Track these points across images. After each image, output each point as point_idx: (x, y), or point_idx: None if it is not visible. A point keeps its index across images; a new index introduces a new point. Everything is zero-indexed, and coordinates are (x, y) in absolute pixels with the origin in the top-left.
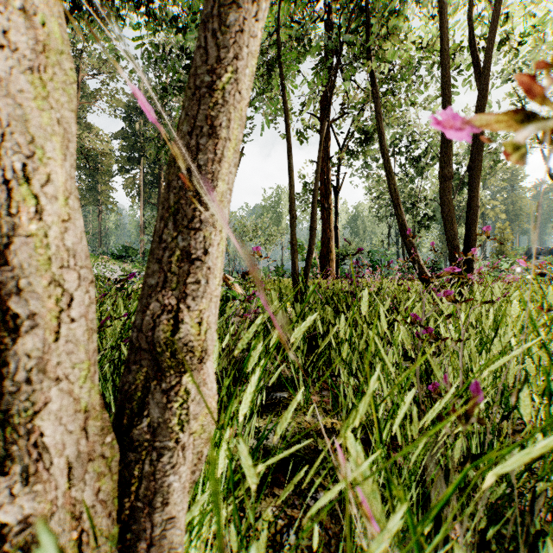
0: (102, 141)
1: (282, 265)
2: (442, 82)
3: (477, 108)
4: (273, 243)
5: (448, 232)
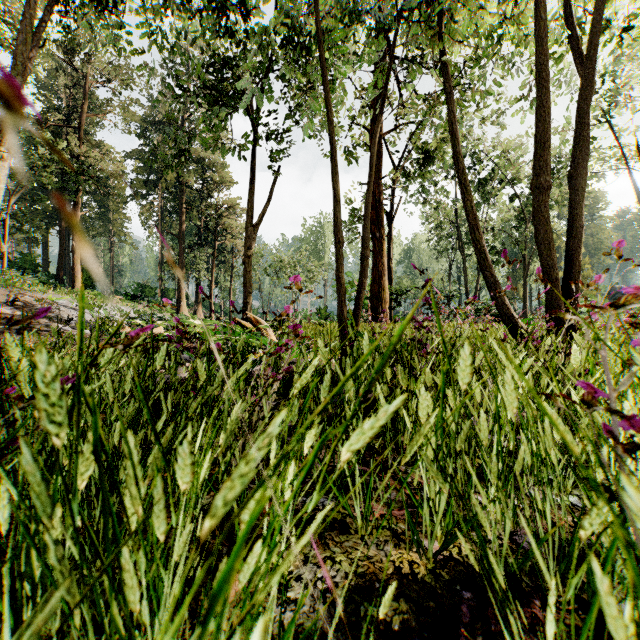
0: (113, 160)
1: (325, 307)
2: (537, 62)
3: (580, 99)
4: (314, 280)
5: (544, 260)
